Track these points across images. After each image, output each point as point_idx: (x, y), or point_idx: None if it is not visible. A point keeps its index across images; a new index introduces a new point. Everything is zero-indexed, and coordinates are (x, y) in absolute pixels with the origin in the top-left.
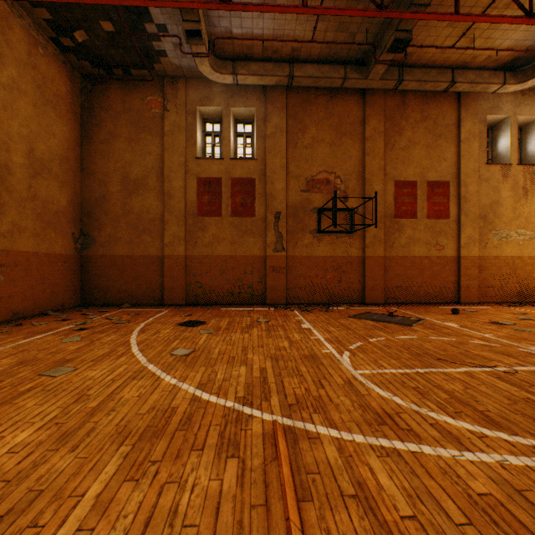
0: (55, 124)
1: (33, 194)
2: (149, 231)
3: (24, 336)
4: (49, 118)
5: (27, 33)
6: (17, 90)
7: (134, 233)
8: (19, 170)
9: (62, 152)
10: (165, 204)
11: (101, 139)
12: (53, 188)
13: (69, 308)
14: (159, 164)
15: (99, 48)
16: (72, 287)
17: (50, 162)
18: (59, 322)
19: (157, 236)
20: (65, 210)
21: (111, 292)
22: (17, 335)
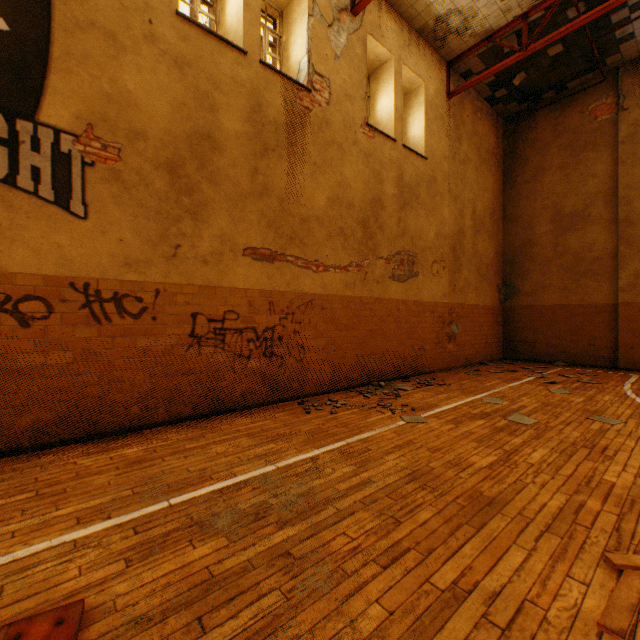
0: (486, 180)
1: (474, 251)
2: (590, 273)
3: (500, 381)
4: (483, 176)
5: (471, 105)
6: (466, 161)
7: (567, 278)
8: (467, 232)
9: (490, 205)
10: (619, 235)
11: (524, 179)
12: (485, 242)
13: (494, 359)
14: (607, 185)
15: (533, 81)
16: (496, 338)
17: (483, 218)
18: (509, 372)
19: (604, 279)
20: (492, 262)
21: (537, 346)
22: (493, 379)
